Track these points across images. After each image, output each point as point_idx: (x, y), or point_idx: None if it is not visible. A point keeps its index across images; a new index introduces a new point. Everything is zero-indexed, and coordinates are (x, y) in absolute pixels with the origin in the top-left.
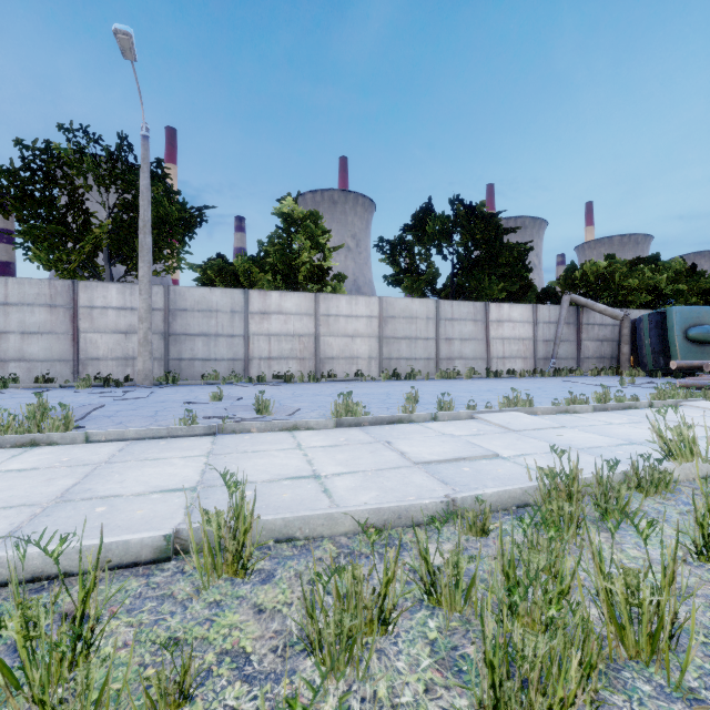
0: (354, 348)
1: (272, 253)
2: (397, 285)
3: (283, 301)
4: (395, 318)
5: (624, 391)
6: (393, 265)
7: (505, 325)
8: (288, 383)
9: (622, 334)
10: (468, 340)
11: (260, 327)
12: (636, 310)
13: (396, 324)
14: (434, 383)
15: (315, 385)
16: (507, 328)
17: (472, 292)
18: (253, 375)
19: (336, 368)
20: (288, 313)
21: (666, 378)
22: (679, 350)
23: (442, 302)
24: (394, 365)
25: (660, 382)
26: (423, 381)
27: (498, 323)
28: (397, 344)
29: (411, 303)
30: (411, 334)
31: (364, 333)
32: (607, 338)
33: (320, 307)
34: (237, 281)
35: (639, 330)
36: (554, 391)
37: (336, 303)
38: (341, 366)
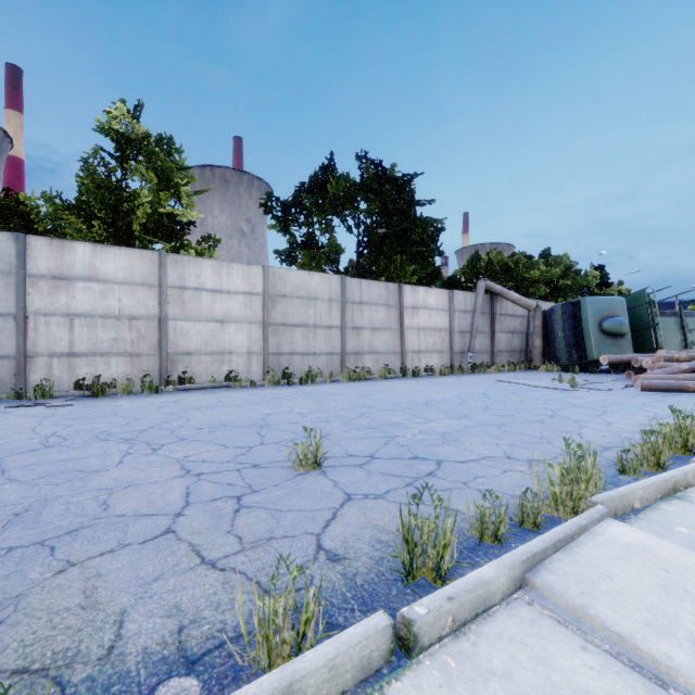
0: (225, 339)
1: (88, 186)
2: (292, 263)
3: (99, 259)
4: (286, 298)
5: (593, 397)
6: (286, 234)
7: (420, 313)
8: (100, 397)
9: (535, 326)
10: (380, 329)
11: (50, 302)
12: (541, 301)
13: (288, 306)
14: (341, 389)
15: (143, 401)
16: (423, 317)
17: (380, 273)
18: (36, 384)
19: (196, 369)
20: (110, 280)
21: (582, 374)
22: (595, 342)
23: (348, 280)
24: (285, 363)
25: (595, 379)
26: (325, 384)
27: (413, 310)
28: (290, 333)
29: (308, 278)
30: (308, 320)
31: (241, 317)
32: (517, 330)
33: (167, 275)
34: (29, 228)
35: (551, 321)
36: (513, 401)
37: (196, 270)
38: (203, 365)
